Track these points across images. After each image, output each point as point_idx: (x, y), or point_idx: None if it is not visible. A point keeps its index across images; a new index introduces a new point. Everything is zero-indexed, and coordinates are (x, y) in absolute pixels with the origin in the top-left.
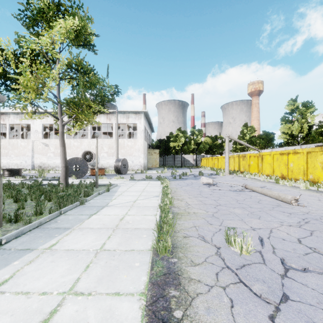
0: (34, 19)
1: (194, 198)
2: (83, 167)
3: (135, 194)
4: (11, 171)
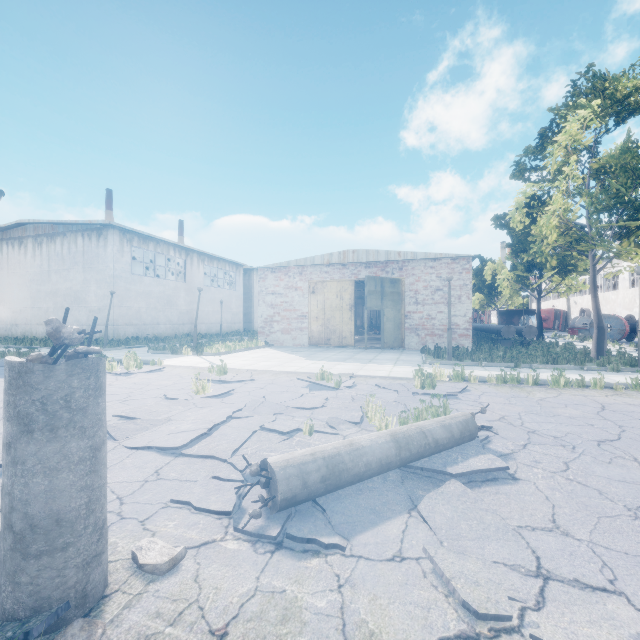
0: (519, 171)
1: None
2: None
3: (625, 380)
4: None
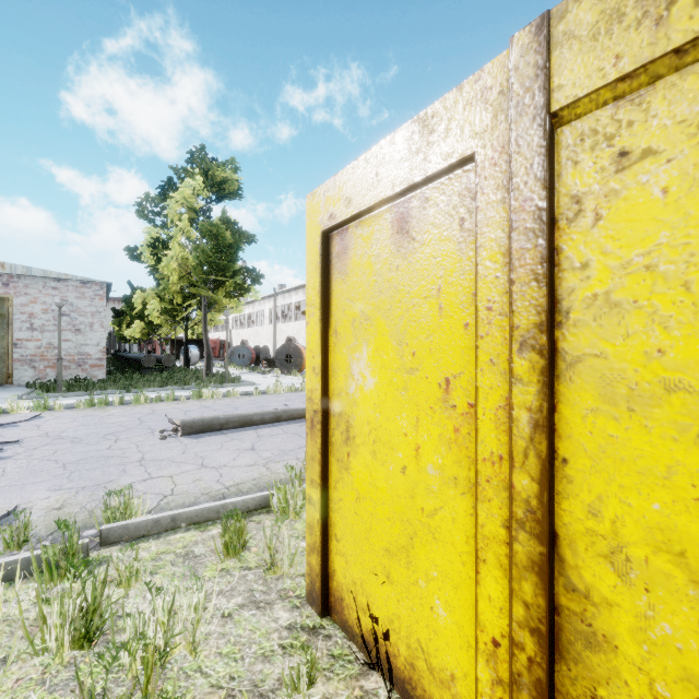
0: (144, 212)
1: (191, 406)
2: (296, 358)
3: None
4: (267, 362)
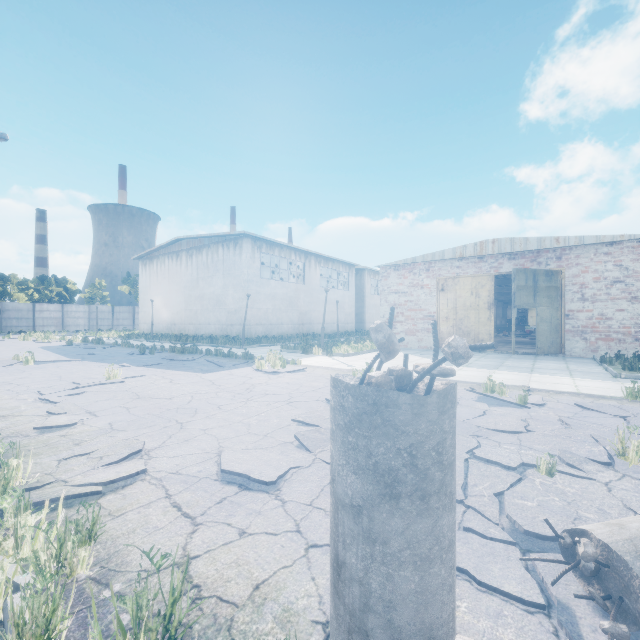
0: None
1: None
2: None
3: None
4: None
